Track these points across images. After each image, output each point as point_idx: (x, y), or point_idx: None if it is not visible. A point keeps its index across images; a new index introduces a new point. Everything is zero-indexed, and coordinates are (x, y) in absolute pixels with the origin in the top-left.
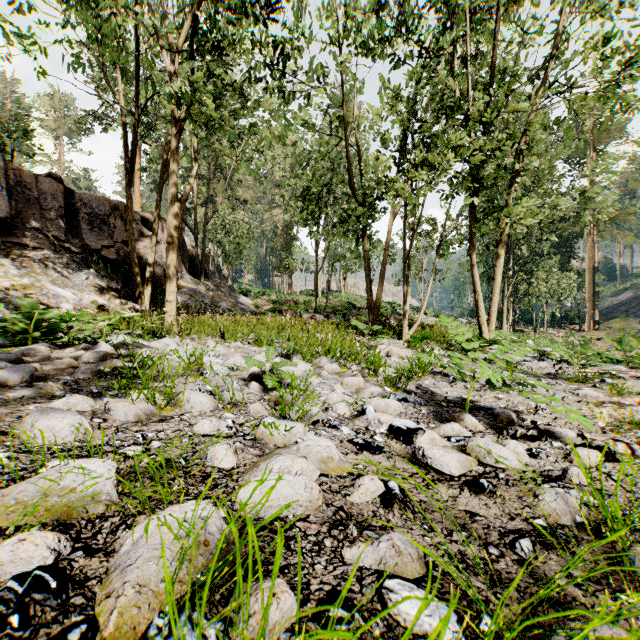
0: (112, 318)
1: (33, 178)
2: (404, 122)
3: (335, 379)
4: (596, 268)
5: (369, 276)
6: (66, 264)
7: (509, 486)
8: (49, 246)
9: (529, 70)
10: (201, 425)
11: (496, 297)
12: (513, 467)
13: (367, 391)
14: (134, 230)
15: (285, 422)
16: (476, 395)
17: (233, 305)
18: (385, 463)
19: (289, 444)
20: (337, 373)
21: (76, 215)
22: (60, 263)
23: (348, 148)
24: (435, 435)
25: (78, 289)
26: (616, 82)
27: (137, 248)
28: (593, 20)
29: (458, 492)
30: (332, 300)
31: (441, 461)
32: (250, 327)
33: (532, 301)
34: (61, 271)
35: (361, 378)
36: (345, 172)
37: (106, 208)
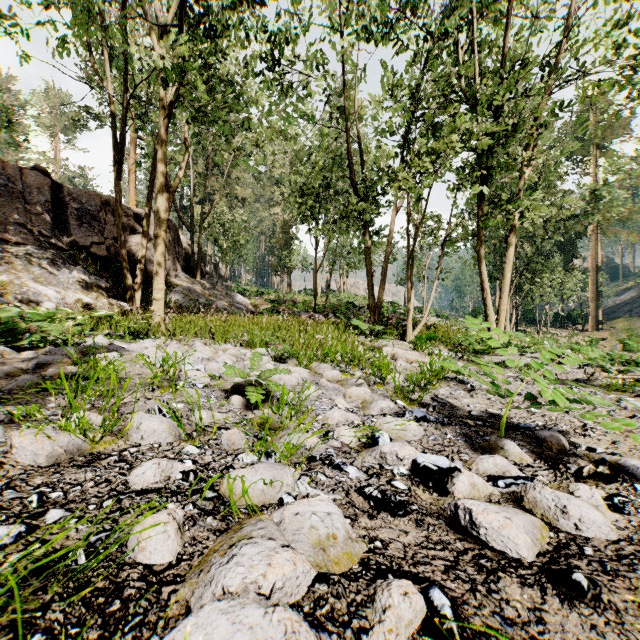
0: (96, 318)
1: (18, 171)
2: (407, 112)
3: (336, 389)
4: (599, 267)
5: (370, 274)
6: (51, 261)
7: (610, 576)
8: (33, 242)
9: (538, 57)
10: (141, 472)
11: (505, 295)
12: (603, 536)
13: (376, 406)
14: (126, 226)
15: (265, 467)
16: (503, 408)
17: (230, 304)
18: (414, 533)
19: (270, 504)
20: (338, 381)
21: (64, 210)
22: (44, 260)
23: (348, 140)
24: (477, 478)
25: (63, 287)
26: (633, 67)
27: (129, 245)
28: (606, 5)
29: (539, 596)
30: (332, 299)
31: (502, 535)
32: (243, 327)
33: (535, 301)
34: (45, 268)
35: (367, 388)
36: (345, 169)
37: (96, 203)
